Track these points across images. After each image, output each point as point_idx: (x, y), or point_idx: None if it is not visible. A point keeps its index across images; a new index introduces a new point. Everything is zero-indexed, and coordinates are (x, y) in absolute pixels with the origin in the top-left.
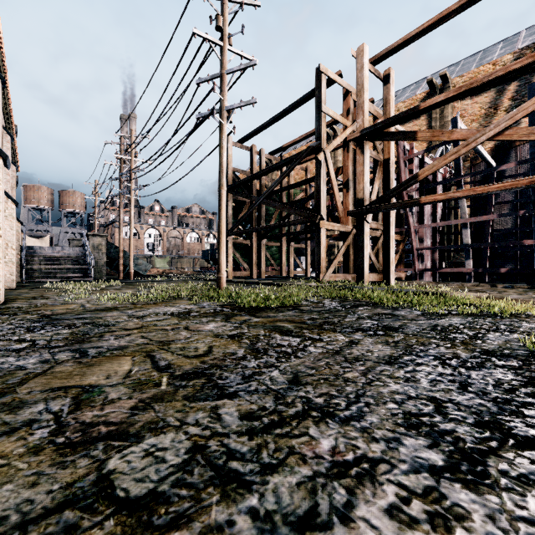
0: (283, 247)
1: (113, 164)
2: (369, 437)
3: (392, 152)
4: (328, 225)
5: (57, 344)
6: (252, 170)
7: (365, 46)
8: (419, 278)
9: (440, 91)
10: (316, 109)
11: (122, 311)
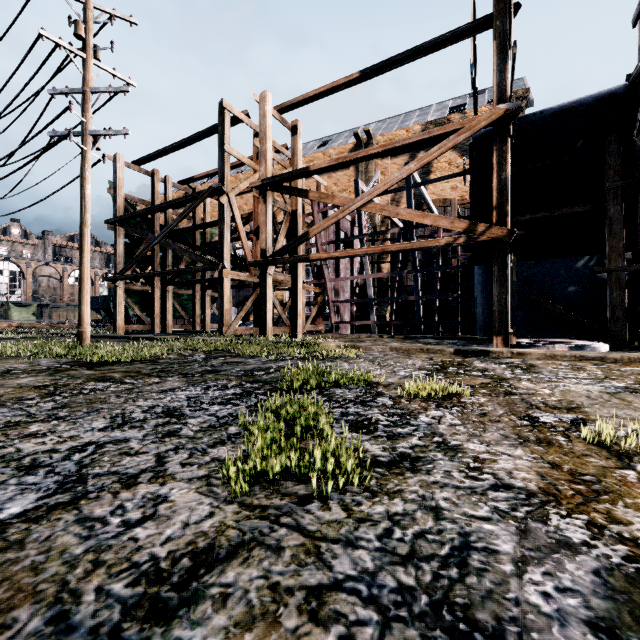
0: (197, 296)
1: None
2: (72, 424)
3: (299, 204)
4: (233, 274)
5: None
6: (154, 201)
7: (268, 94)
8: (335, 331)
9: (365, 145)
10: (219, 147)
11: None
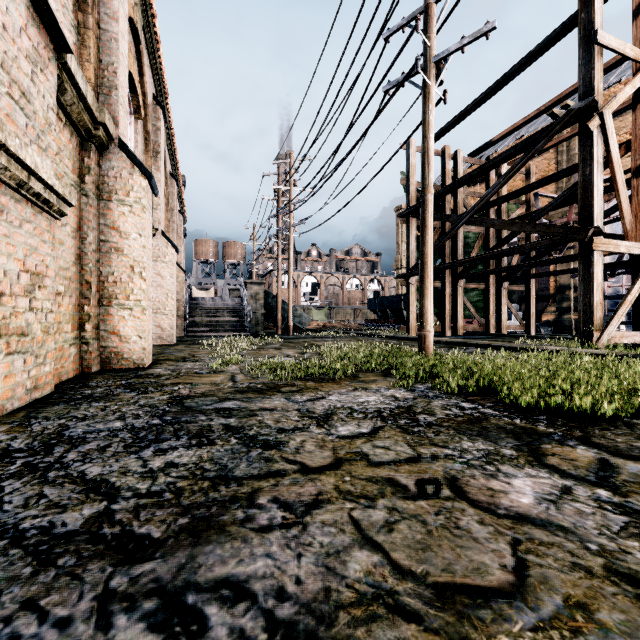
0: (491, 290)
1: (271, 198)
2: None
3: None
4: (608, 244)
5: (144, 532)
6: (444, 182)
7: None
8: None
9: None
10: (581, 45)
11: (287, 396)
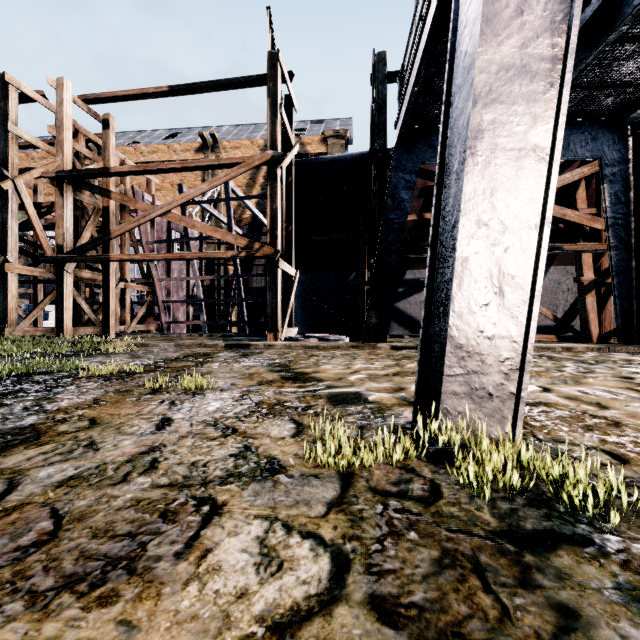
0: None
1: None
2: None
3: (113, 201)
4: (23, 269)
5: None
6: None
7: (66, 81)
8: (167, 331)
9: (212, 148)
10: (2, 125)
11: None
